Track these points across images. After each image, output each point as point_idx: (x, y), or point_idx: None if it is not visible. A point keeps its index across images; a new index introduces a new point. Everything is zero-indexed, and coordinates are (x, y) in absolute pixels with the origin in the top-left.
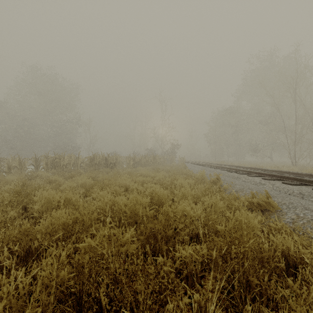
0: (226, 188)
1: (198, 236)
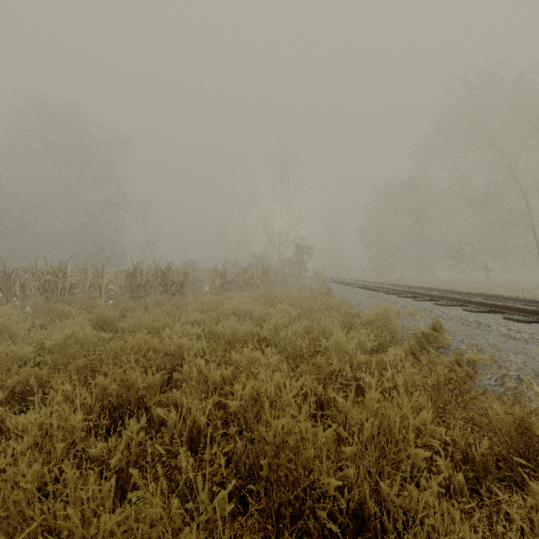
0: (473, 362)
1: None
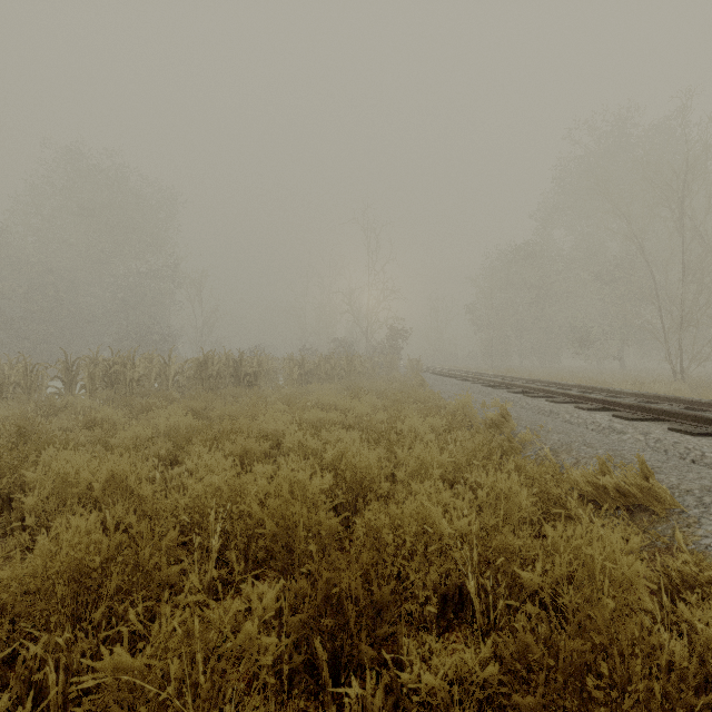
0: (525, 441)
1: (464, 594)
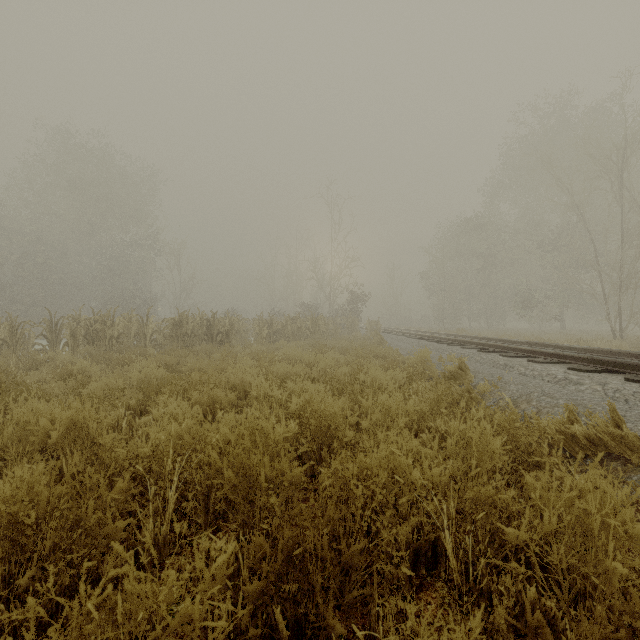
0: (484, 392)
1: (438, 550)
